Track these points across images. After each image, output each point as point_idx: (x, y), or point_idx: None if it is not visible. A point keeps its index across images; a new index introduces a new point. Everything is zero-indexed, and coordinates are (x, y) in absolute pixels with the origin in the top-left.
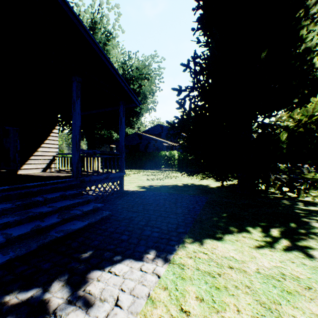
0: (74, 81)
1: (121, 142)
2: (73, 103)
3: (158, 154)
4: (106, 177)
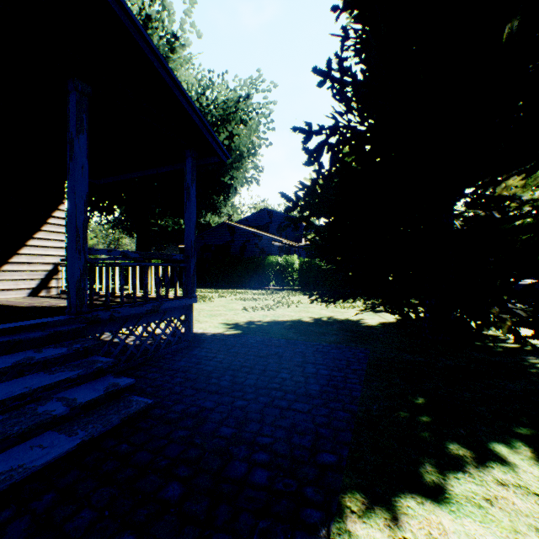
0: (71, 91)
1: (189, 235)
2: (70, 142)
3: (263, 261)
4: (151, 309)
